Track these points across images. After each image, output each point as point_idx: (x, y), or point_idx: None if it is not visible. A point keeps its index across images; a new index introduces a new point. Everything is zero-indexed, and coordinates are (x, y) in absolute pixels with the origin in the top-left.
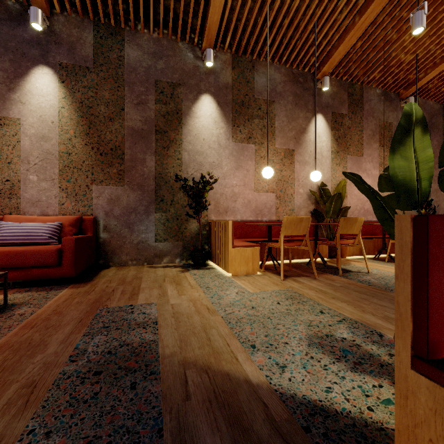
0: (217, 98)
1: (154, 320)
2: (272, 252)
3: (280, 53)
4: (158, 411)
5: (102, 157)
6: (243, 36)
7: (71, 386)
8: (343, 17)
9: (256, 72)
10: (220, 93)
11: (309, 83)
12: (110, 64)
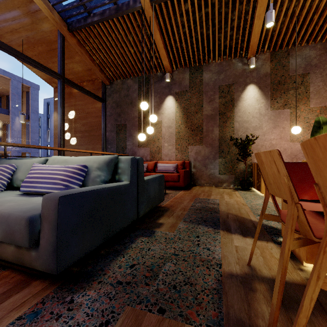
0: (258, 85)
1: (217, 203)
2: None
3: (313, 36)
4: (218, 218)
5: (192, 132)
6: (278, 38)
7: (193, 210)
8: None
9: (291, 57)
10: (260, 81)
11: None
12: (196, 85)
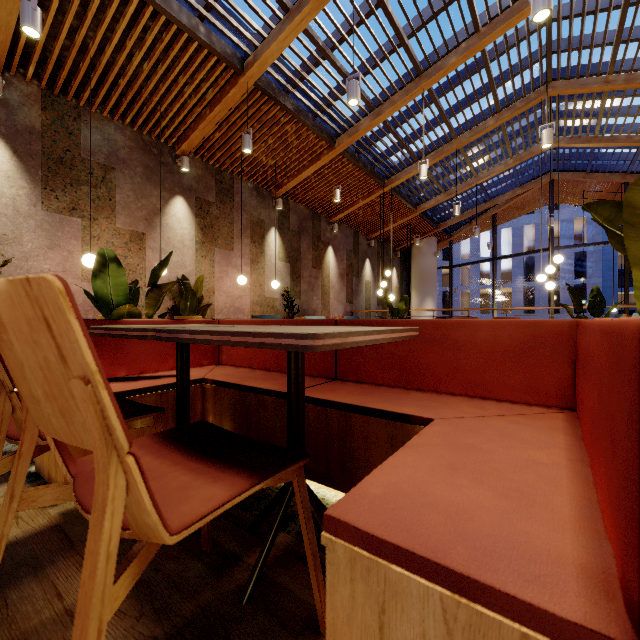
0: (12, 144)
1: None
2: None
3: (121, 112)
4: None
5: None
6: (59, 72)
7: None
8: (196, 103)
9: (85, 124)
10: (18, 137)
11: (166, 157)
12: None
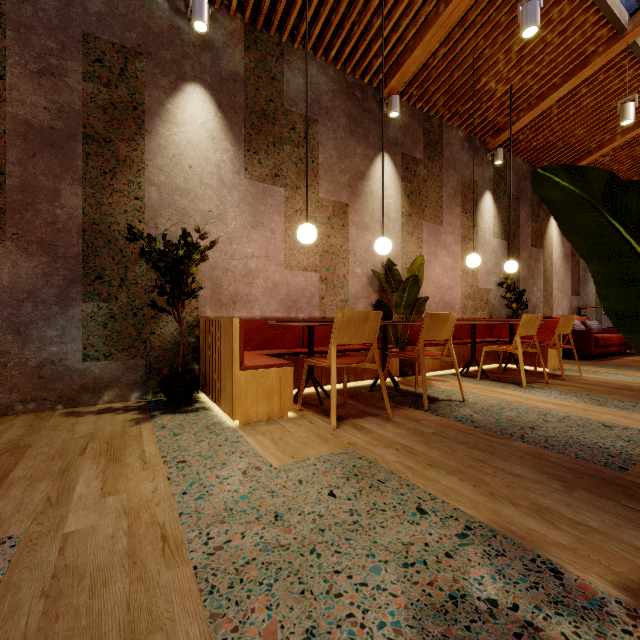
0: (217, 96)
1: None
2: (314, 372)
3: (327, 40)
4: None
5: None
6: None
7: None
8: (422, 2)
9: (287, 65)
10: (222, 87)
11: (370, 102)
12: None
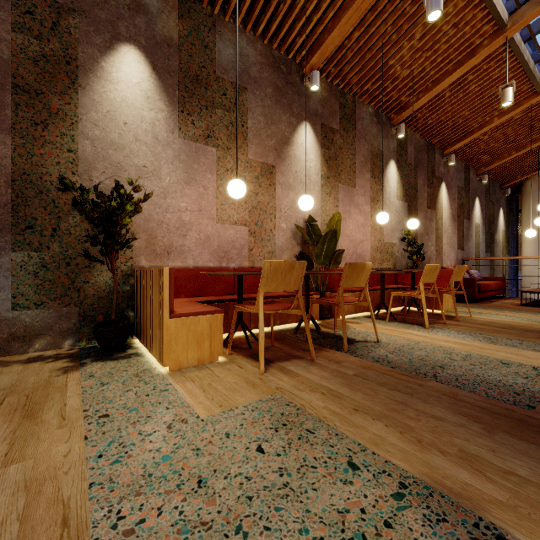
0: (151, 58)
1: None
2: (243, 317)
3: (256, 15)
4: None
5: None
6: None
7: None
8: None
9: (219, 36)
10: (157, 50)
11: (293, 76)
12: None
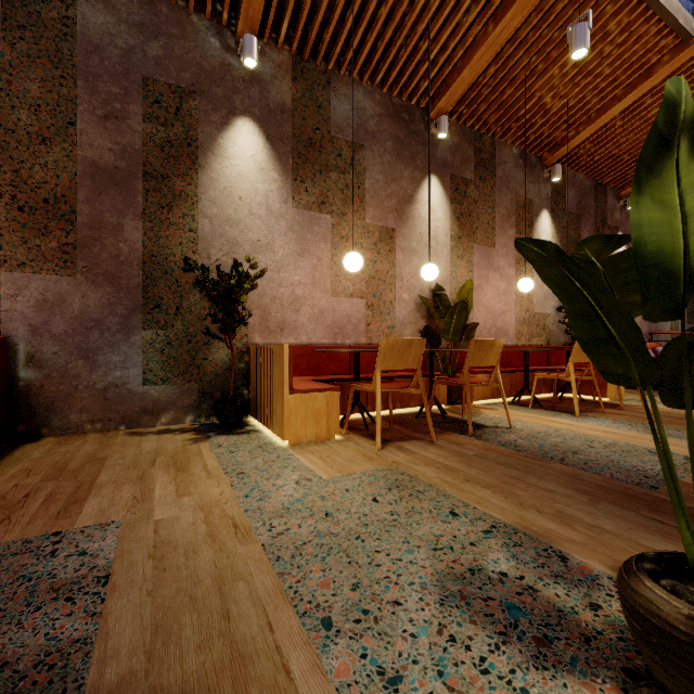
0: (265, 128)
1: (102, 573)
2: (360, 399)
3: (373, 65)
4: None
5: (23, 215)
6: (311, 25)
7: None
8: (470, 22)
9: (333, 92)
10: (270, 119)
11: (417, 124)
12: (43, 30)
